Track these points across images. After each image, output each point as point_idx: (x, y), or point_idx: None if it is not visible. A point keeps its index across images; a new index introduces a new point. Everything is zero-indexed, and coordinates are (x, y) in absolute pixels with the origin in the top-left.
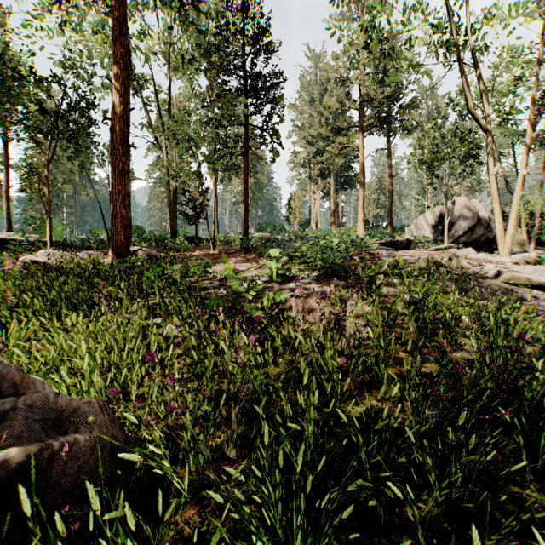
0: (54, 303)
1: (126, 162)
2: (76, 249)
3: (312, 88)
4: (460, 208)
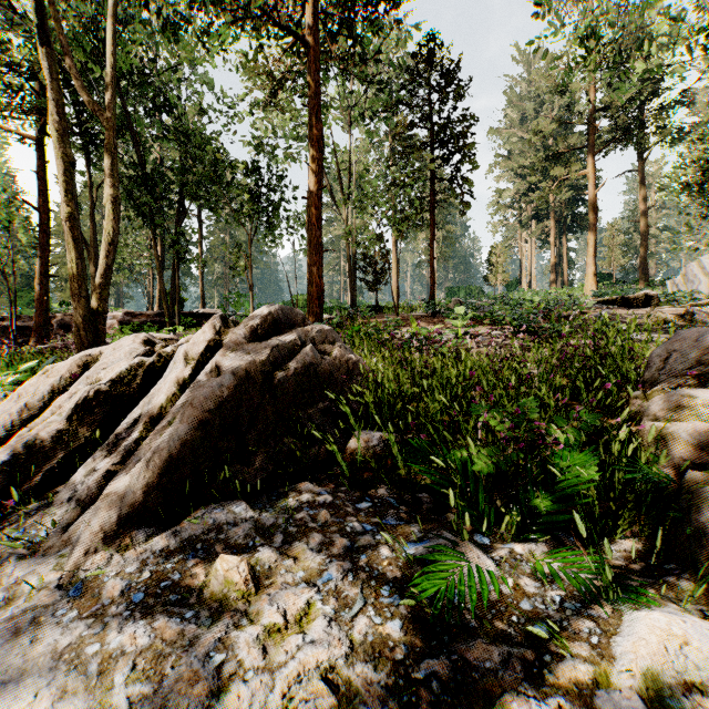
0: None
1: (320, 235)
2: None
3: (524, 100)
4: None
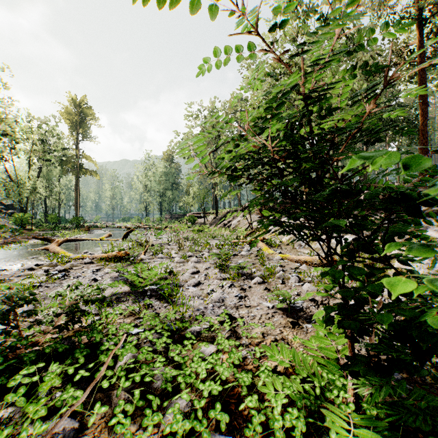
0: None
1: (425, 142)
2: None
3: None
4: None
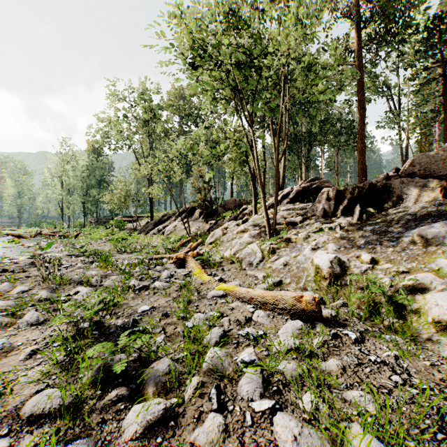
0: None
1: (363, 146)
2: None
3: None
4: None
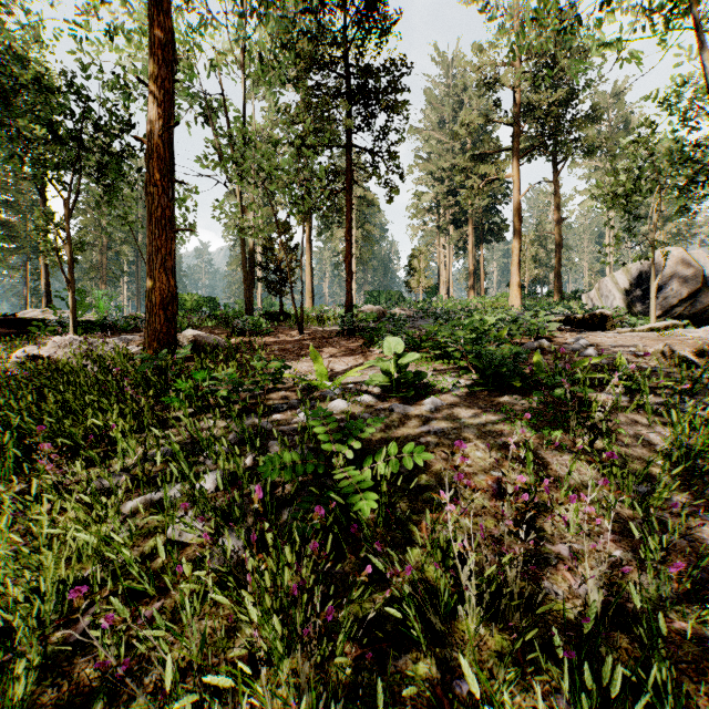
0: (3, 445)
1: (168, 204)
2: (117, 332)
3: (442, 104)
4: (672, 263)
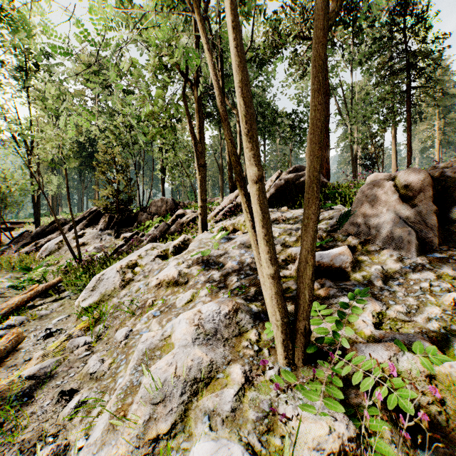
0: None
1: (327, 141)
2: None
3: None
4: None
